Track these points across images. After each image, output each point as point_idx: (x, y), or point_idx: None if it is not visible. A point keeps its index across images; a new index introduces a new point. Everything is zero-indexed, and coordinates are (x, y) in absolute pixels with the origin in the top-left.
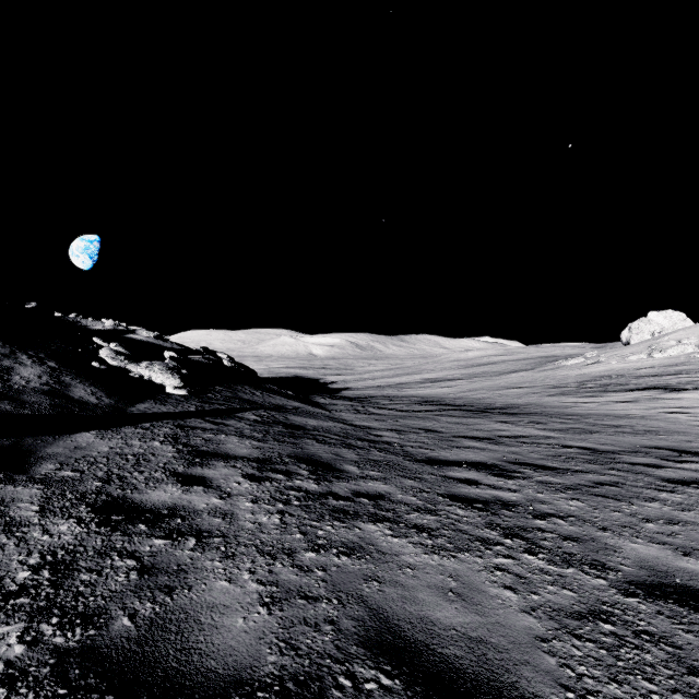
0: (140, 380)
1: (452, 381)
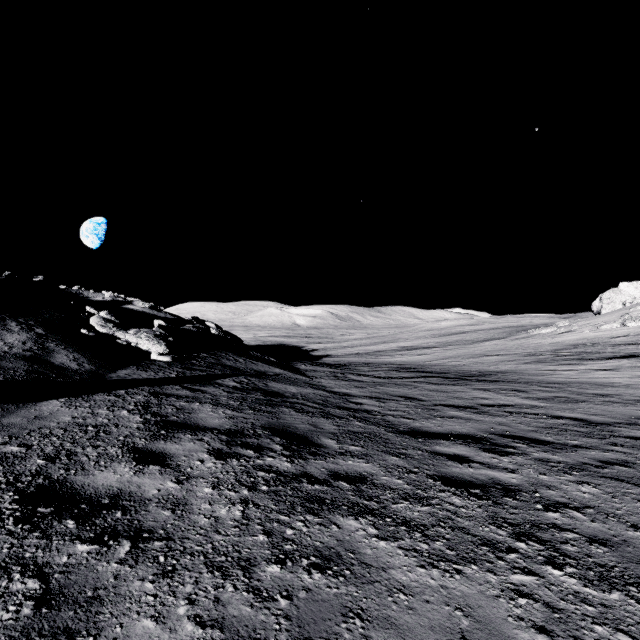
0: (127, 347)
1: (427, 349)
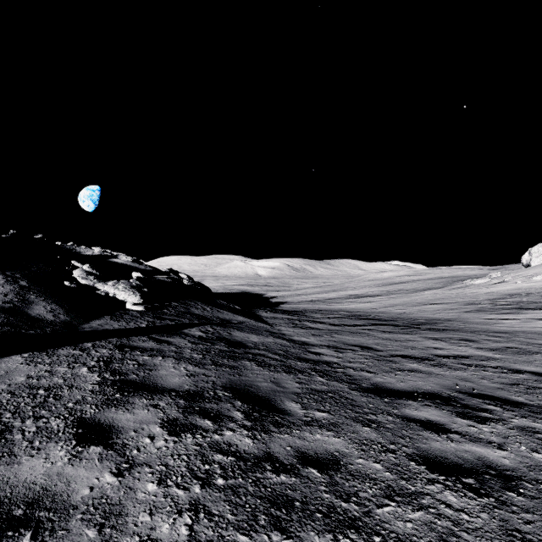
0: (105, 297)
1: (373, 297)
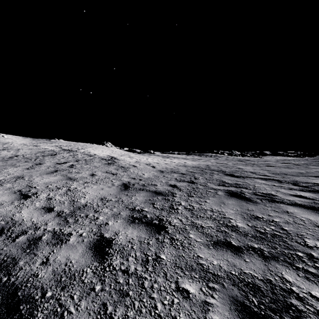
0: None
1: None
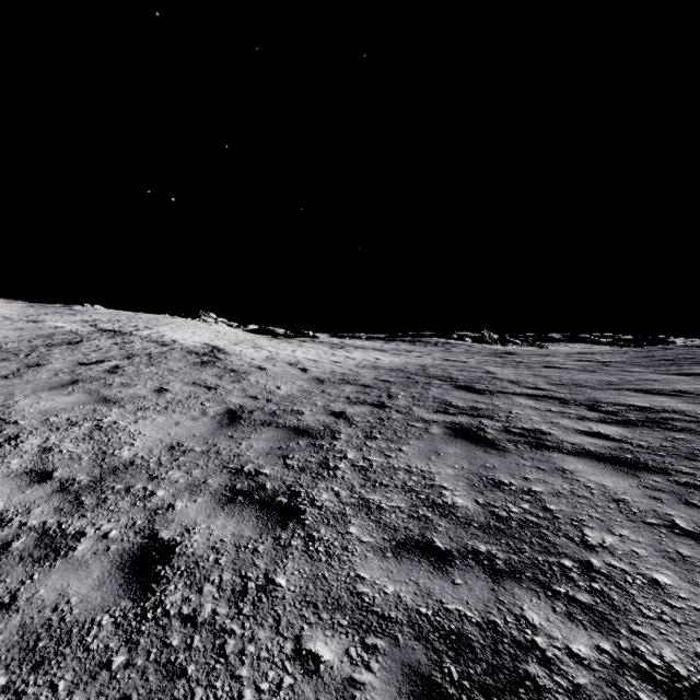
0: None
1: None
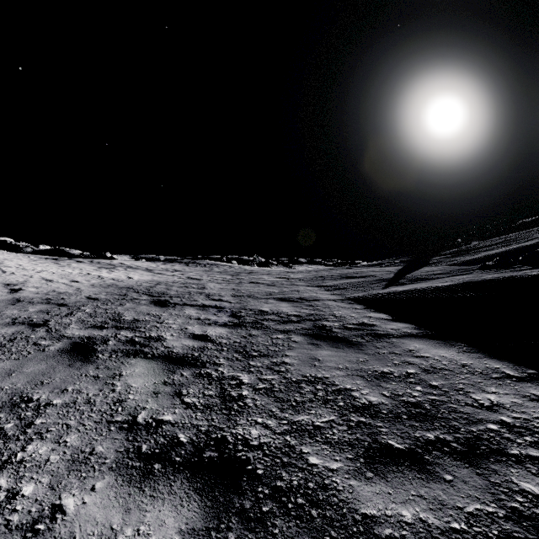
0: None
1: None
